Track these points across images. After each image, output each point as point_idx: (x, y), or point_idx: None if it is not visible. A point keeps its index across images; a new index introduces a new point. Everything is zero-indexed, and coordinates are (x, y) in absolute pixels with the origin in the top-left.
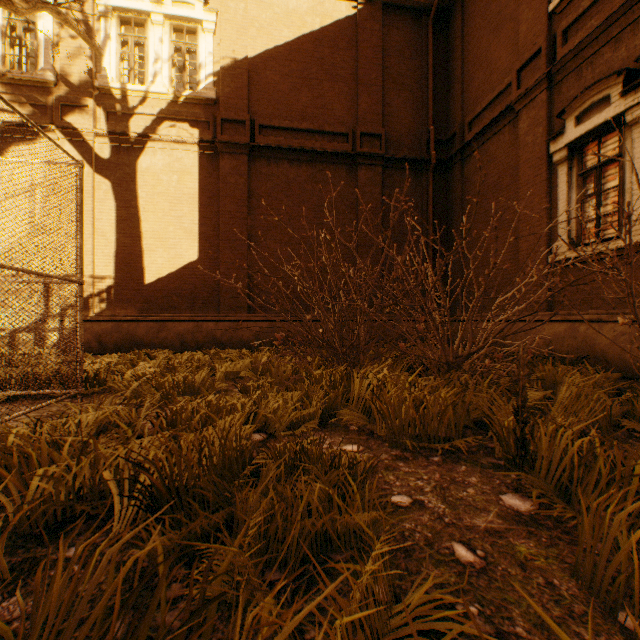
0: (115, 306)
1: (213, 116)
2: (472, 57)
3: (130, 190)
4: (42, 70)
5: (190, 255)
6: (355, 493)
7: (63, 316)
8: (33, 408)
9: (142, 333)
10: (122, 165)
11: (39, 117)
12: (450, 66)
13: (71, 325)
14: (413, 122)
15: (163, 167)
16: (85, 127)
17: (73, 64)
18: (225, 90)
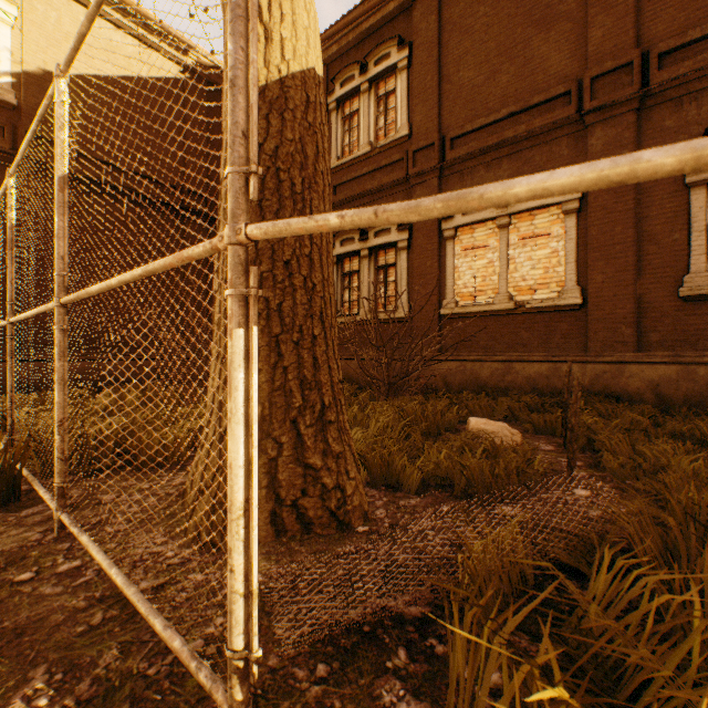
0: None
1: (12, 123)
2: None
3: None
4: None
5: None
6: None
7: None
8: None
9: None
10: None
11: None
12: None
13: None
14: None
15: None
16: None
17: None
18: (30, 99)
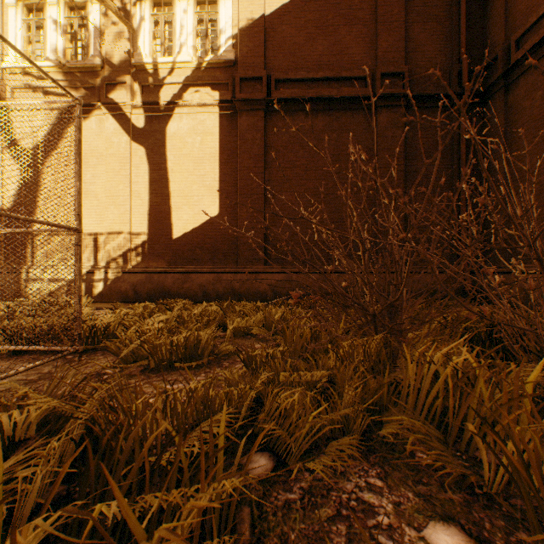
0: (148, 259)
1: (232, 77)
2: None
3: (160, 154)
4: (92, 57)
5: (211, 211)
6: None
7: (107, 268)
8: (3, 376)
9: (169, 284)
10: (154, 132)
11: (89, 97)
12: None
13: (113, 276)
14: (441, 55)
15: (188, 130)
16: (124, 101)
17: (115, 47)
18: (243, 50)
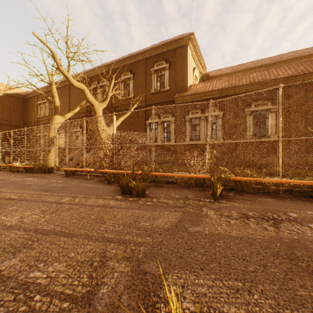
0: None
1: None
2: (30, 112)
3: None
4: None
5: None
6: None
7: None
8: None
9: None
10: None
11: None
12: (27, 110)
13: None
14: (18, 118)
15: None
16: None
17: None
18: None
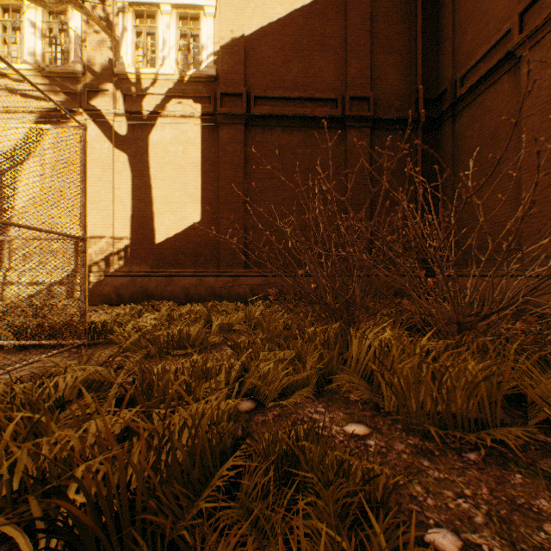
0: (131, 263)
1: (213, 91)
2: (464, 11)
3: (143, 161)
4: (73, 63)
5: (194, 217)
6: (381, 547)
7: (89, 272)
8: (31, 361)
9: (153, 287)
10: (136, 140)
11: (70, 103)
12: (440, 25)
13: (95, 279)
14: (401, 83)
15: (171, 140)
16: (106, 109)
17: (97, 55)
18: (224, 67)
